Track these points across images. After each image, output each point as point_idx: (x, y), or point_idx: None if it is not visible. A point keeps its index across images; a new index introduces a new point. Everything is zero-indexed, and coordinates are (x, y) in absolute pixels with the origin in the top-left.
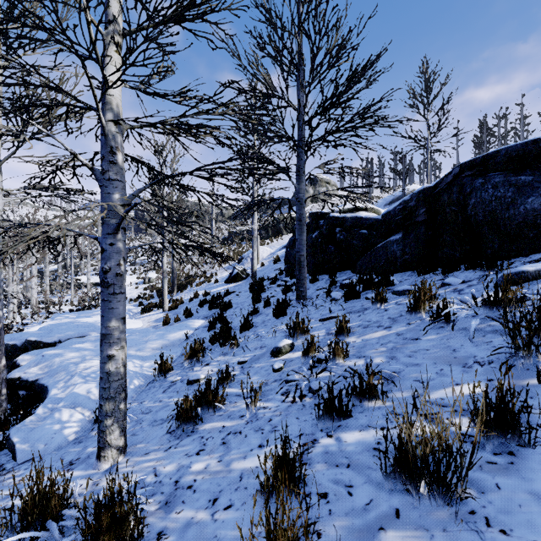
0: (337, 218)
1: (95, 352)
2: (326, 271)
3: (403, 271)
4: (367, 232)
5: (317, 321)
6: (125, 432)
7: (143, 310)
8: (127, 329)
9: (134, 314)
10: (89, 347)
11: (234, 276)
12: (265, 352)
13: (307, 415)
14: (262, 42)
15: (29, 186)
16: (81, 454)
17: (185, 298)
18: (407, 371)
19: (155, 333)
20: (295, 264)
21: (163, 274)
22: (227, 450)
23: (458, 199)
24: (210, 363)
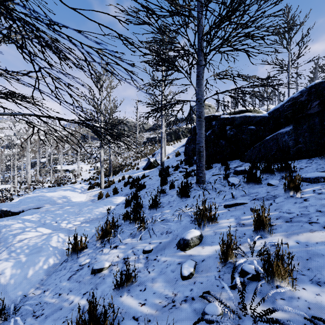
0: (227, 118)
1: (35, 223)
2: (218, 161)
3: (297, 159)
4: (255, 127)
5: (221, 207)
6: None
7: (89, 187)
8: (72, 202)
9: (84, 190)
10: (34, 218)
11: (149, 165)
12: (170, 239)
13: None
14: None
15: None
16: None
17: (116, 180)
18: None
19: (87, 207)
20: (192, 155)
21: (101, 163)
22: None
23: None
24: (118, 246)
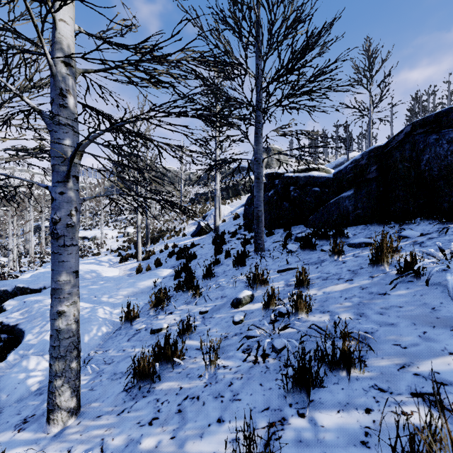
0: (291, 177)
1: None
2: (281, 226)
3: (355, 225)
4: (319, 189)
5: (275, 272)
6: (77, 392)
7: (120, 260)
8: (104, 277)
9: (114, 263)
10: None
11: (199, 231)
12: (225, 302)
13: (271, 381)
14: (223, 18)
15: (11, 148)
16: (37, 409)
17: (157, 250)
18: (382, 332)
19: (127, 281)
20: (252, 219)
21: (137, 228)
22: (182, 423)
23: (411, 156)
24: (174, 312)
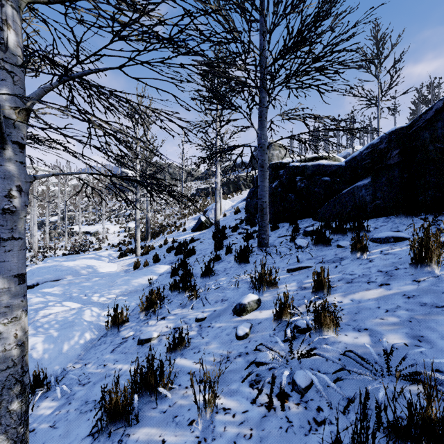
0: (298, 167)
1: (59, 297)
2: (286, 219)
3: (374, 217)
4: (329, 178)
5: (284, 271)
6: (21, 442)
7: (120, 255)
8: (100, 273)
9: (113, 258)
10: (56, 291)
11: (199, 225)
12: (226, 307)
13: None
14: None
15: None
16: None
17: (156, 245)
18: None
19: (122, 278)
20: (255, 213)
21: (136, 223)
22: None
23: None
24: (167, 317)
